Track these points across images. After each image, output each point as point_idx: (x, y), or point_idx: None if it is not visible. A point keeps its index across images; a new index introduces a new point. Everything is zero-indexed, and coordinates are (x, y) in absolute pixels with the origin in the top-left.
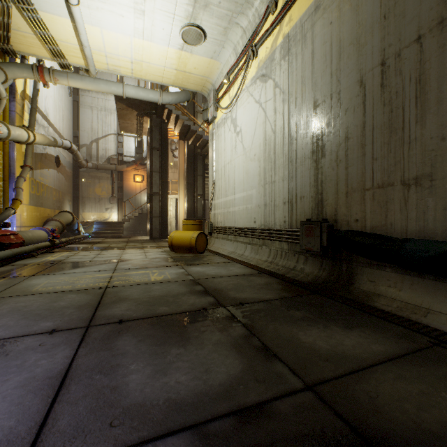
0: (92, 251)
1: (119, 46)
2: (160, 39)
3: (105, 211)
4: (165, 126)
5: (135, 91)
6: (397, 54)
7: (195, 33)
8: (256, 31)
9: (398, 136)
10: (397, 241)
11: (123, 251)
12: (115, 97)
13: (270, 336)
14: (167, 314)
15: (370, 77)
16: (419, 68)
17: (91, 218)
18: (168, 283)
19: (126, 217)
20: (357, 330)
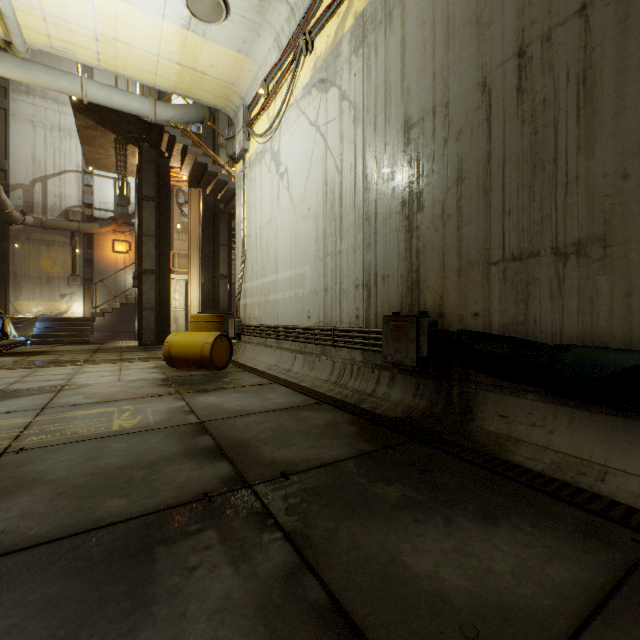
0: (17, 370)
1: (70, 3)
2: (147, 2)
3: (60, 299)
4: (165, 162)
5: (105, 94)
6: (546, 36)
7: (211, 1)
8: (311, 9)
9: (547, 174)
10: (546, 349)
11: (81, 367)
12: (73, 104)
13: (345, 567)
14: (117, 521)
15: (499, 77)
16: (583, 59)
17: (33, 312)
18: (145, 433)
19: (98, 310)
20: (507, 523)
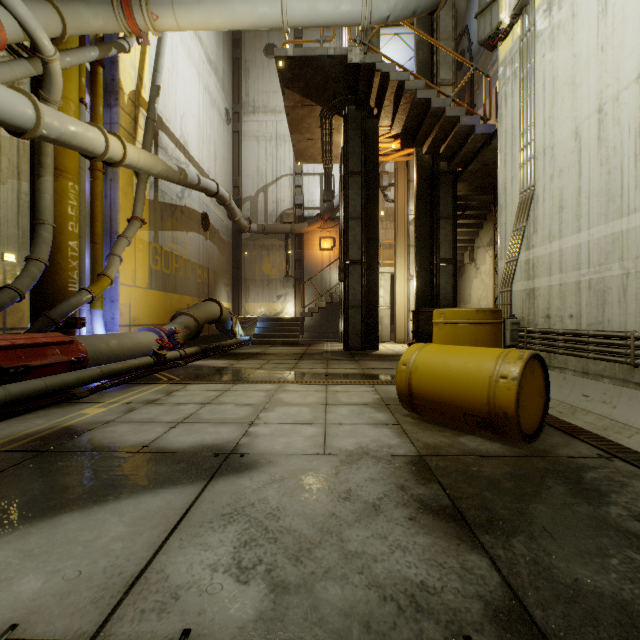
0: (210, 387)
1: None
2: None
3: (277, 300)
4: (372, 127)
5: (307, 3)
6: None
7: None
8: None
9: None
10: None
11: (277, 390)
12: (280, 77)
13: None
14: None
15: None
16: None
17: (257, 312)
18: None
19: (306, 310)
20: None
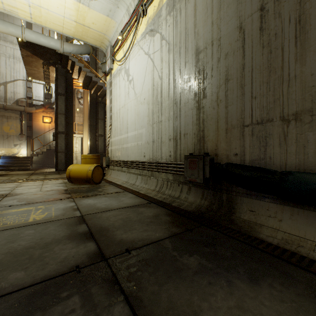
0: None
1: None
2: None
3: (14, 147)
4: (70, 76)
5: (35, 36)
6: None
7: None
8: None
9: (277, 75)
10: (277, 173)
11: (21, 183)
12: (19, 43)
13: None
14: (13, 290)
15: (249, 23)
16: (299, 9)
17: None
18: (48, 223)
19: (35, 152)
20: (265, 283)
